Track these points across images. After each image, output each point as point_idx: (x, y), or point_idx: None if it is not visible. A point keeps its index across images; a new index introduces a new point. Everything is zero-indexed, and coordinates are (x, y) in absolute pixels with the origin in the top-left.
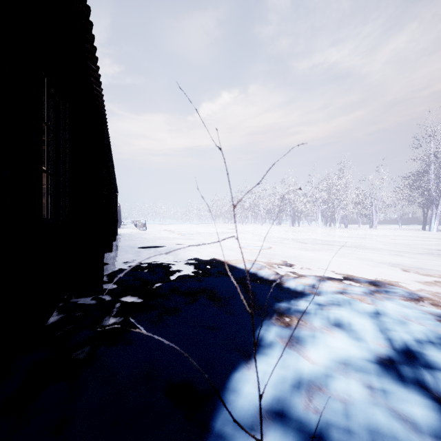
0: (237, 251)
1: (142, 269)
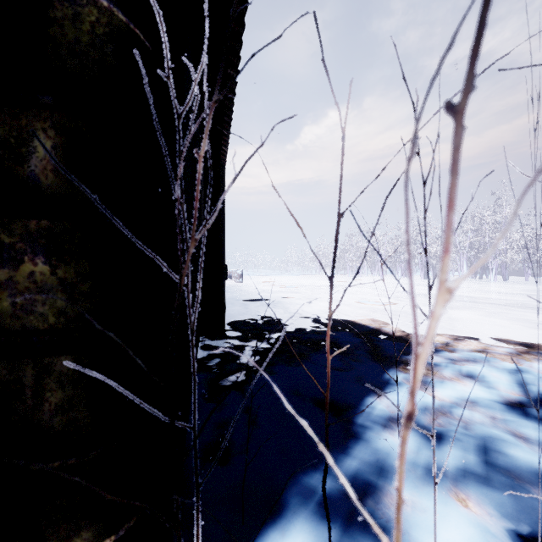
0: (353, 307)
1: (257, 321)
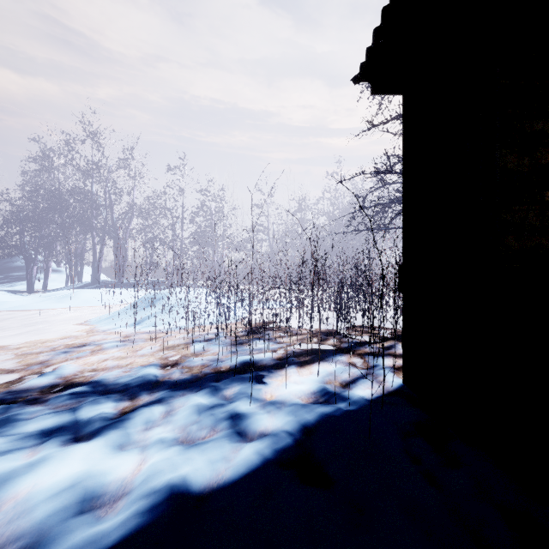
0: None
1: None
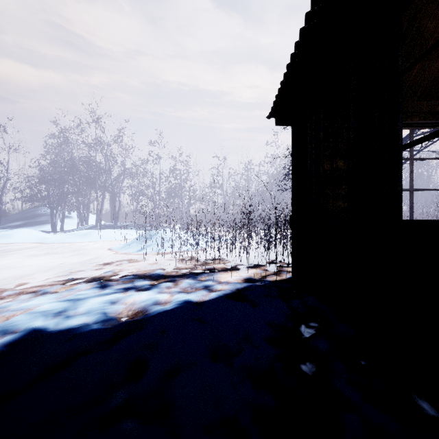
0: None
1: None
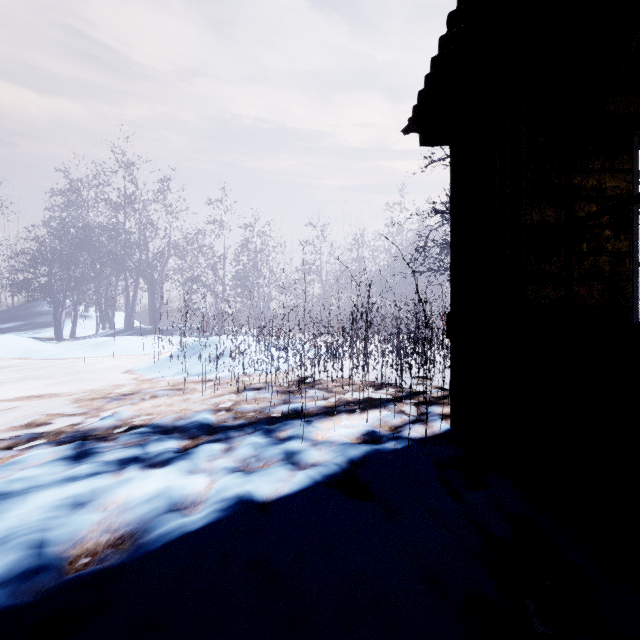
0: None
1: None
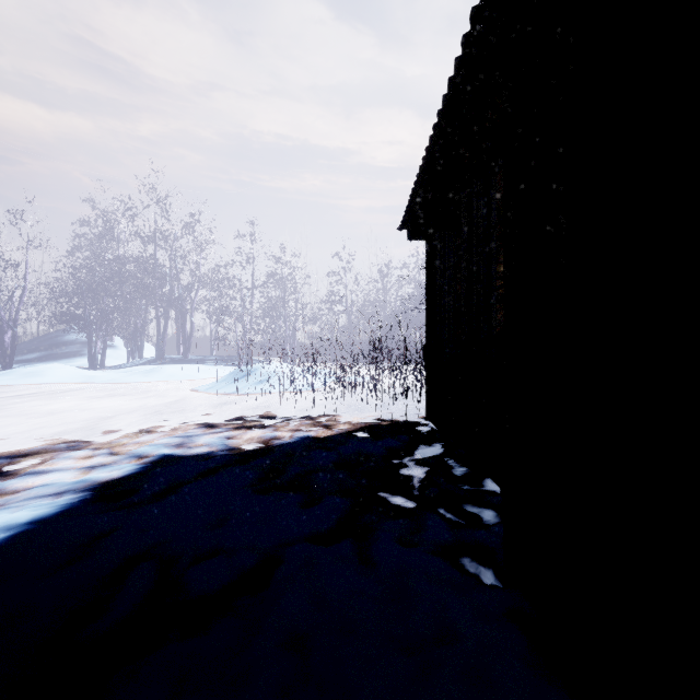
0: None
1: None
